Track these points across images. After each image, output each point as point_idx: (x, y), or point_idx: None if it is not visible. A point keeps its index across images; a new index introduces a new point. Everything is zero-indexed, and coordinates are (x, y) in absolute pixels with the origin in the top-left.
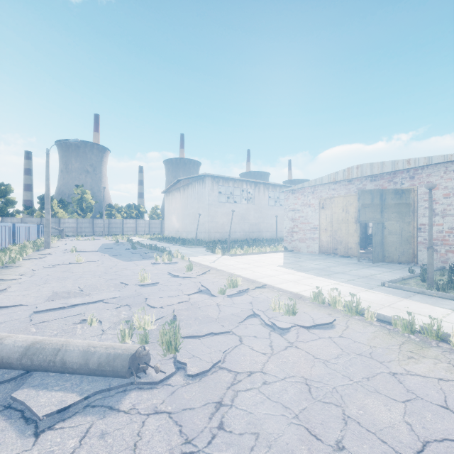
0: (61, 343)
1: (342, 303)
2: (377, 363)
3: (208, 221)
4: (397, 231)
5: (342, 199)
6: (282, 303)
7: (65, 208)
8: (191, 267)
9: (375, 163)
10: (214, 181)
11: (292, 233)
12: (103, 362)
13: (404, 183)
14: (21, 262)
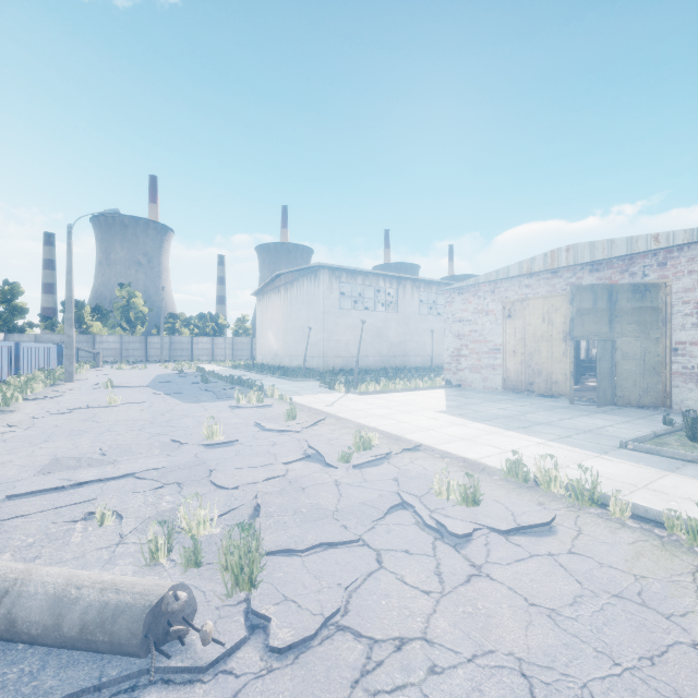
0: (13, 577)
1: (563, 483)
2: (661, 619)
3: (323, 339)
4: (637, 354)
5: (541, 302)
6: (454, 483)
7: (103, 319)
8: (294, 414)
9: (598, 242)
10: (333, 276)
11: (459, 357)
12: (91, 622)
13: (648, 274)
14: (20, 405)
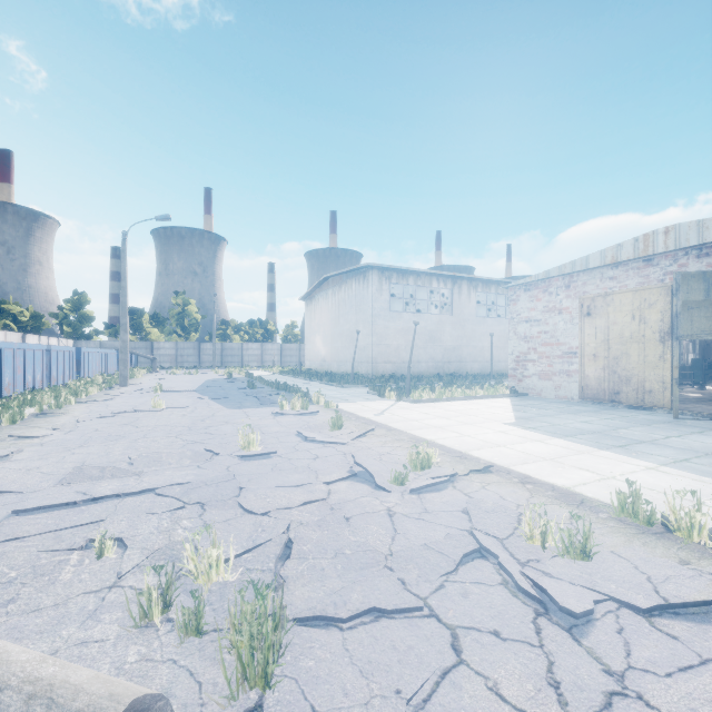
0: None
1: None
2: None
3: (372, 344)
4: None
5: (630, 297)
6: (551, 525)
7: (161, 326)
8: (340, 423)
9: (710, 219)
10: (383, 277)
11: (525, 362)
12: None
13: None
14: (72, 407)
